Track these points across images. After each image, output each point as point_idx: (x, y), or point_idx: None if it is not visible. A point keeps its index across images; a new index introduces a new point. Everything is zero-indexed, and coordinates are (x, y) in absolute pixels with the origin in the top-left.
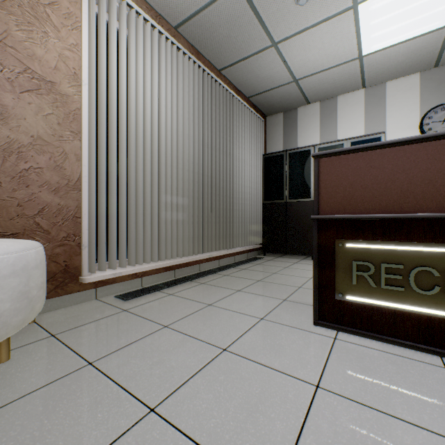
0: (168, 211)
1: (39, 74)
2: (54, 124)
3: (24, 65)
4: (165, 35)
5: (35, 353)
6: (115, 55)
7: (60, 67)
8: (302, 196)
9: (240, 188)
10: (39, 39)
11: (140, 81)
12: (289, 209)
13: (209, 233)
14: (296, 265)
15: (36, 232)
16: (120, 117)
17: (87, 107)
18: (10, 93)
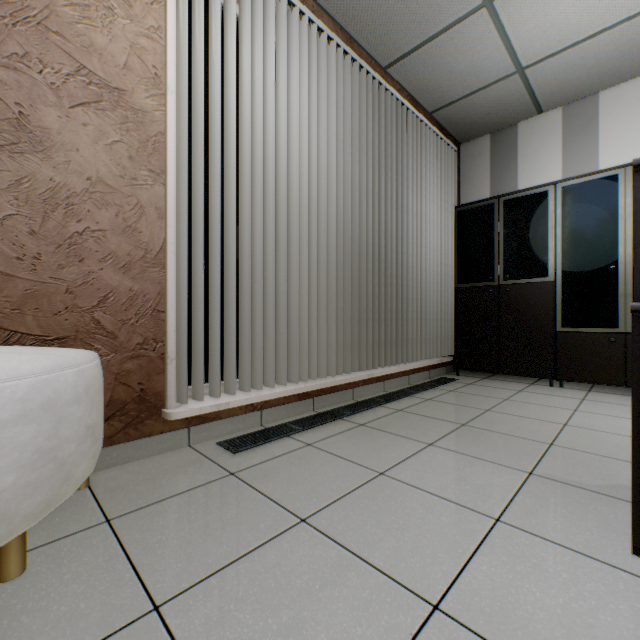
0: (303, 301)
1: (100, 76)
2: (123, 159)
3: (76, 61)
4: (298, 8)
5: (69, 563)
6: (219, 40)
7: (132, 66)
8: (529, 274)
9: (418, 262)
10: (99, 19)
11: (259, 85)
12: (505, 297)
13: (369, 337)
14: (523, 395)
15: (95, 336)
16: (227, 146)
17: (175, 130)
18: (54, 108)
